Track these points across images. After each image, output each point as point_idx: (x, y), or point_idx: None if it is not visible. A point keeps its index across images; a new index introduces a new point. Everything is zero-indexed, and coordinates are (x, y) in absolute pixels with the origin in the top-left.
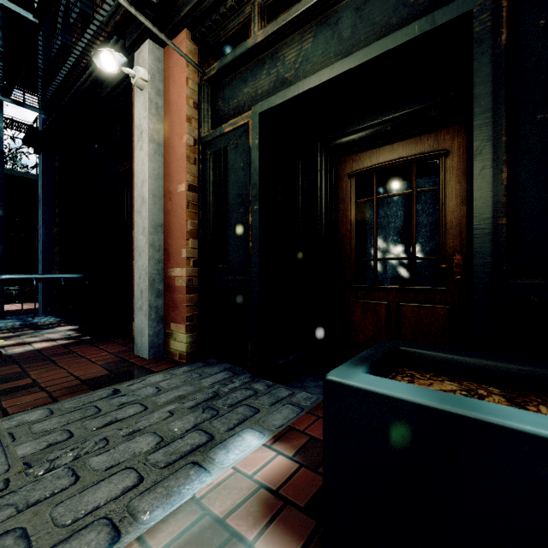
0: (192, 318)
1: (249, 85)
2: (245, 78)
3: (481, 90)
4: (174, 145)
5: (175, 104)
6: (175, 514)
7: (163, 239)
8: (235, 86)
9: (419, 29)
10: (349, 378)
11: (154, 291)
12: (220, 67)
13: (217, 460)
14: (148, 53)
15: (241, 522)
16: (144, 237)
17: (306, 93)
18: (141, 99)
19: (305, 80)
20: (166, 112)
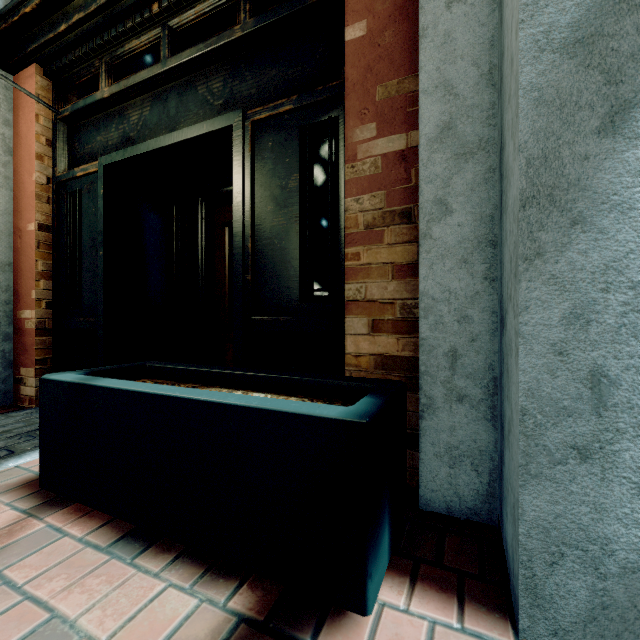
0: (44, 362)
1: (102, 134)
2: (98, 126)
3: (237, 183)
4: (24, 180)
5: (25, 139)
6: None
7: (13, 279)
8: (90, 131)
9: (207, 128)
10: (53, 375)
11: None
12: (73, 110)
13: (4, 464)
14: None
15: None
16: None
17: (141, 156)
18: None
19: (138, 145)
20: (16, 144)
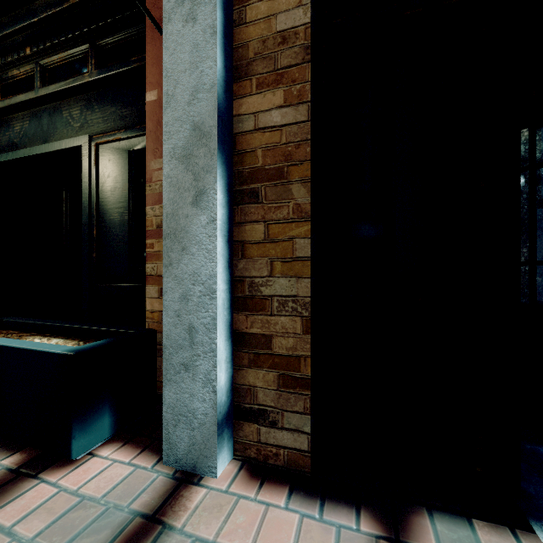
0: None
1: None
2: None
3: (85, 188)
4: None
5: None
6: None
7: None
8: None
9: (65, 145)
10: None
11: None
12: None
13: None
14: None
15: None
16: None
17: (21, 159)
18: None
19: (17, 151)
20: None
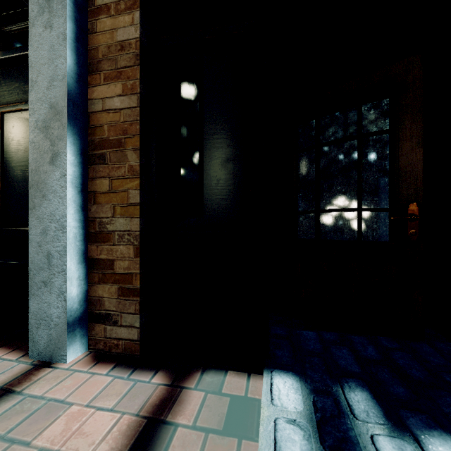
0: None
1: None
2: None
3: None
4: None
5: None
6: None
7: None
8: None
9: None
10: None
11: None
12: None
13: None
14: None
15: None
16: None
17: None
18: None
19: None
20: None
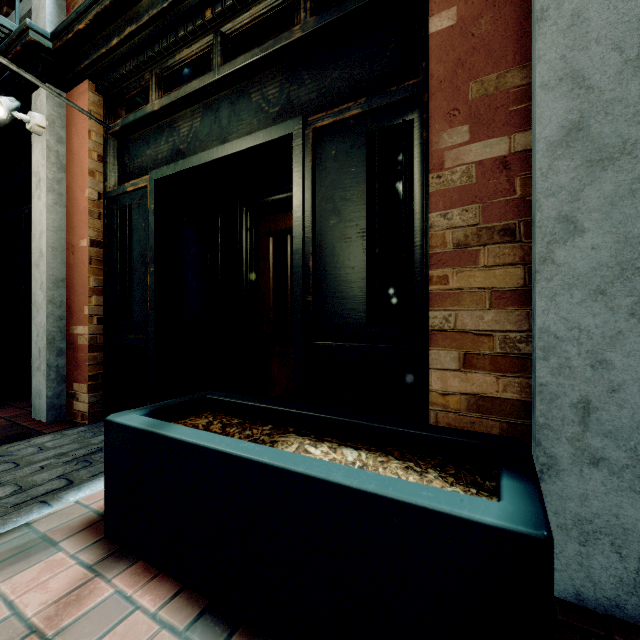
0: (96, 378)
1: (151, 147)
2: (148, 140)
3: (297, 197)
4: (76, 197)
5: (78, 155)
6: (7, 536)
7: (67, 294)
8: (140, 145)
9: (263, 138)
10: (118, 417)
11: (54, 350)
12: (123, 125)
13: (65, 498)
14: (46, 98)
15: (61, 535)
16: (42, 293)
17: (193, 169)
18: (39, 145)
19: (189, 158)
20: (69, 161)
